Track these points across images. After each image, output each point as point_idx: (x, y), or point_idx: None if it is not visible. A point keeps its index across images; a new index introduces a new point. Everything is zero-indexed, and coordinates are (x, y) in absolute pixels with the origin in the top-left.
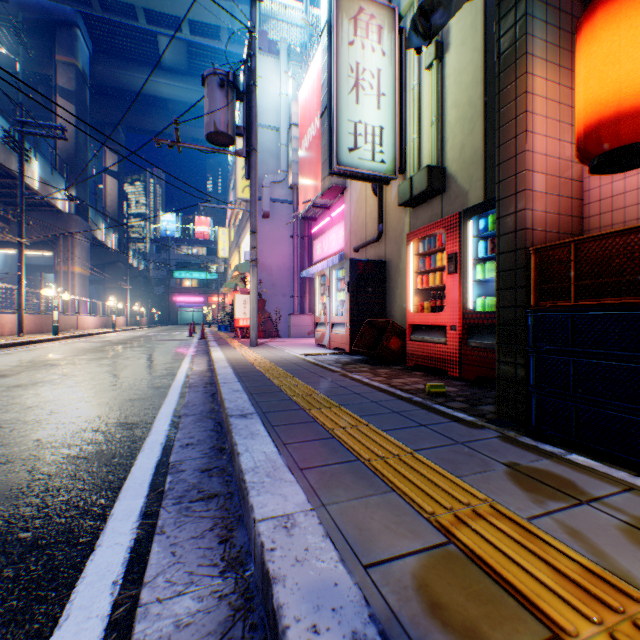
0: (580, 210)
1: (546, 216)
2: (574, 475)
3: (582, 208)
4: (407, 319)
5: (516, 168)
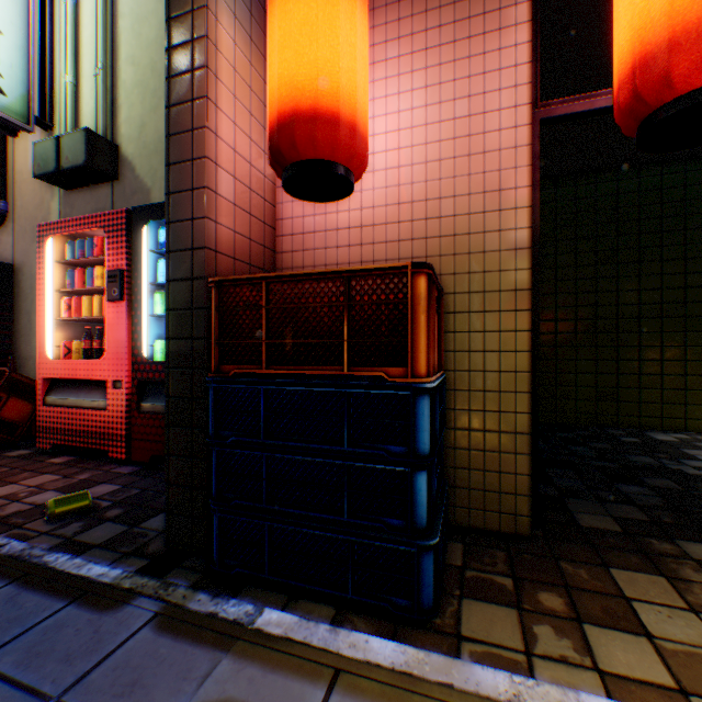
0: (275, 242)
1: (237, 237)
2: (267, 688)
3: (277, 240)
4: (42, 369)
5: (196, 150)
